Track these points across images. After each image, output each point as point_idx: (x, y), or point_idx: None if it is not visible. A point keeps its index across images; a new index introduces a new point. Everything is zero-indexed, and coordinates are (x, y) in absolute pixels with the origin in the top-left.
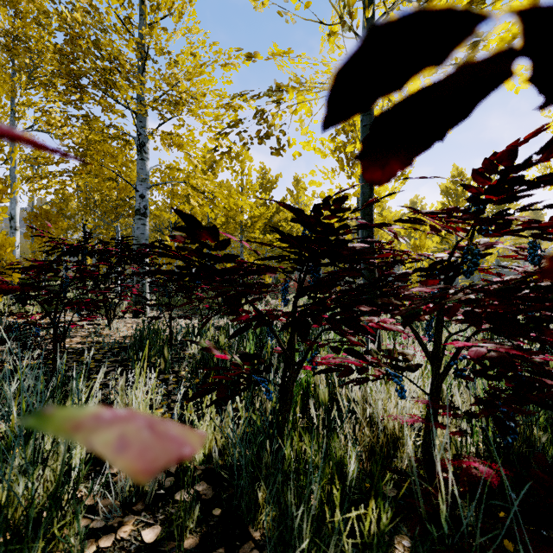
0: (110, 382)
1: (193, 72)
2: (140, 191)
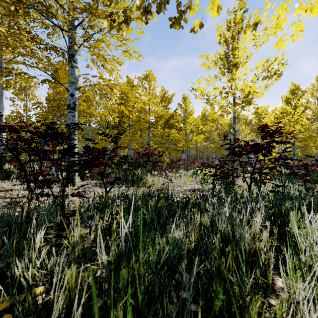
0: None
1: None
2: (70, 91)
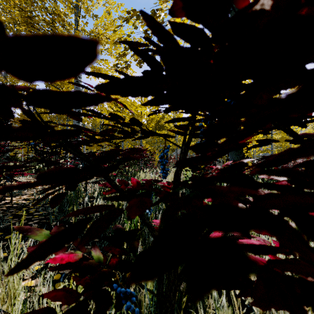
0: (12, 241)
1: (108, 25)
2: None
